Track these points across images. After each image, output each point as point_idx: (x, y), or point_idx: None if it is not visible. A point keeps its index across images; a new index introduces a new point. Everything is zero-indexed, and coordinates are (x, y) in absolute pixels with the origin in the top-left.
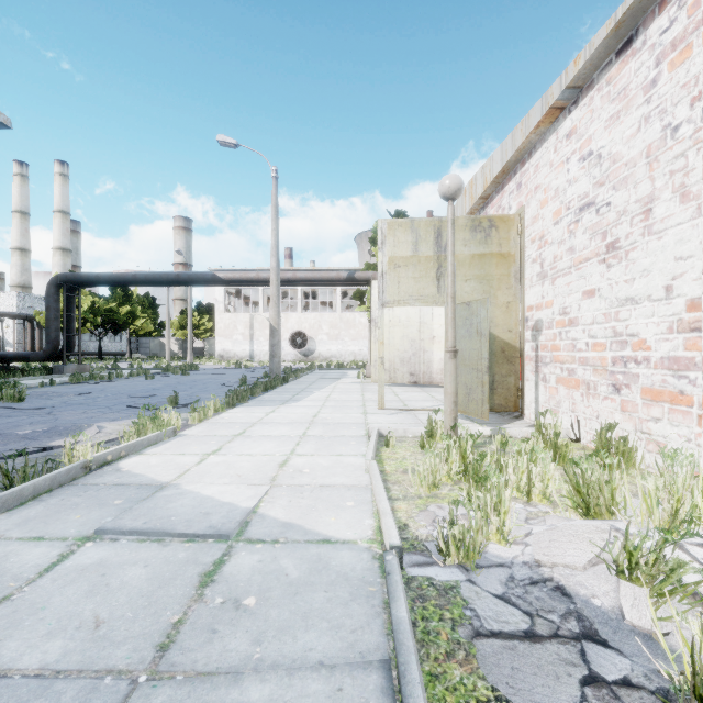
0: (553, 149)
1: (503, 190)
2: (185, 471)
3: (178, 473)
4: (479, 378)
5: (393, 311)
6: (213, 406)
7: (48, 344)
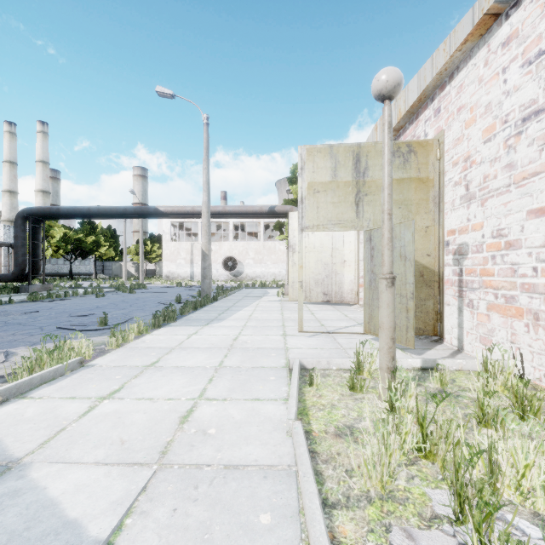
0: (482, 64)
1: (418, 119)
2: (56, 433)
3: (45, 438)
4: (403, 303)
5: (309, 238)
6: (137, 329)
7: (16, 267)
